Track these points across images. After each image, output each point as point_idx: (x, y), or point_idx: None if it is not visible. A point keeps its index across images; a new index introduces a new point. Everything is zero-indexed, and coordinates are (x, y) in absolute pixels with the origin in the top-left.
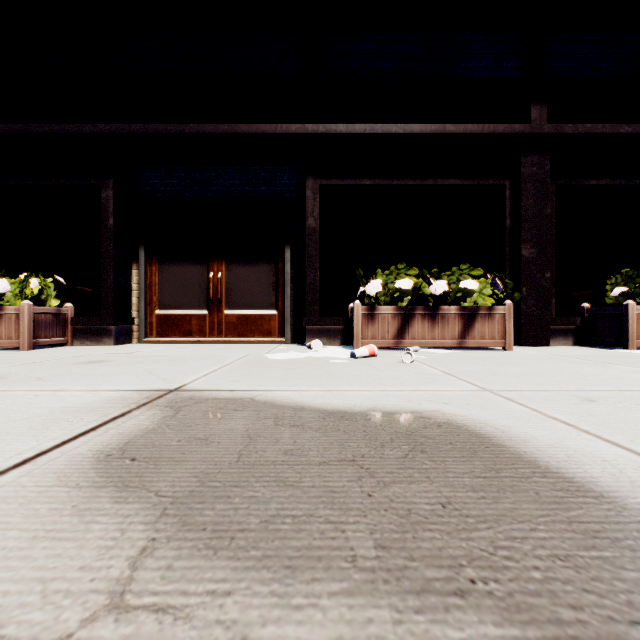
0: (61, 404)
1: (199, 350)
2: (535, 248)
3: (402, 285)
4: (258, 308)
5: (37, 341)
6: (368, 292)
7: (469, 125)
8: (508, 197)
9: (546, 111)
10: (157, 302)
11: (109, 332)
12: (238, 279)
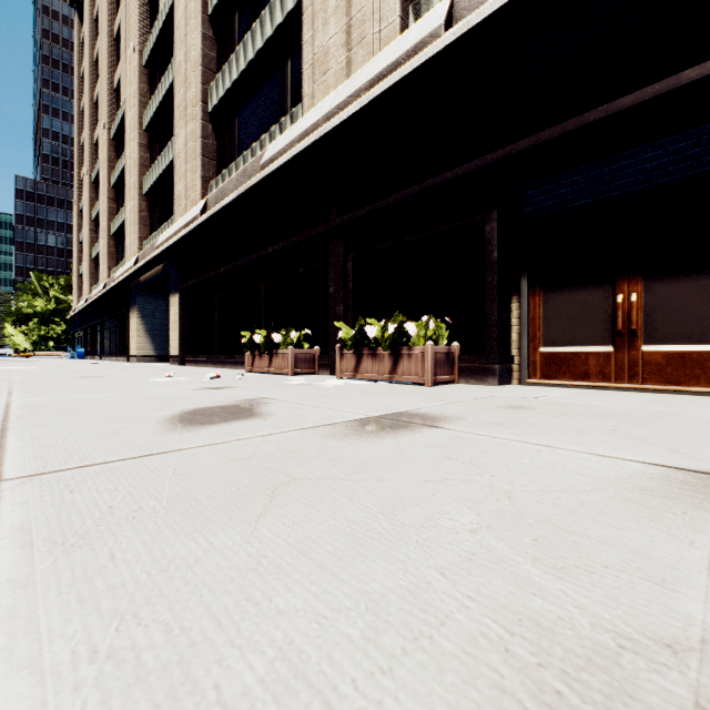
0: (596, 472)
1: (623, 401)
2: None
3: None
4: (706, 342)
5: (435, 378)
6: None
7: None
8: None
9: None
10: (541, 338)
11: (492, 371)
12: (665, 301)
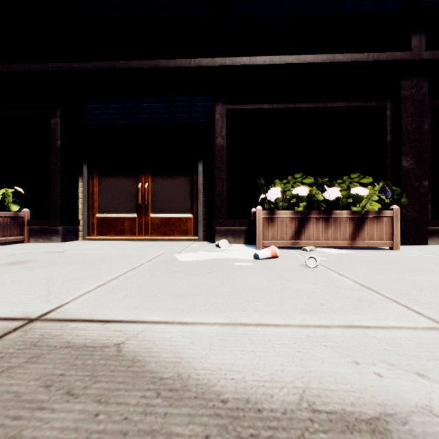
0: None
1: (124, 248)
2: (414, 160)
3: (299, 192)
4: (177, 212)
5: None
6: (268, 198)
7: (355, 54)
8: (389, 116)
9: (425, 39)
10: (97, 207)
11: (57, 232)
12: (161, 189)
